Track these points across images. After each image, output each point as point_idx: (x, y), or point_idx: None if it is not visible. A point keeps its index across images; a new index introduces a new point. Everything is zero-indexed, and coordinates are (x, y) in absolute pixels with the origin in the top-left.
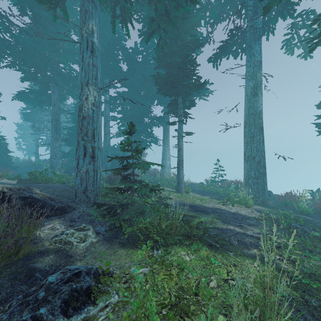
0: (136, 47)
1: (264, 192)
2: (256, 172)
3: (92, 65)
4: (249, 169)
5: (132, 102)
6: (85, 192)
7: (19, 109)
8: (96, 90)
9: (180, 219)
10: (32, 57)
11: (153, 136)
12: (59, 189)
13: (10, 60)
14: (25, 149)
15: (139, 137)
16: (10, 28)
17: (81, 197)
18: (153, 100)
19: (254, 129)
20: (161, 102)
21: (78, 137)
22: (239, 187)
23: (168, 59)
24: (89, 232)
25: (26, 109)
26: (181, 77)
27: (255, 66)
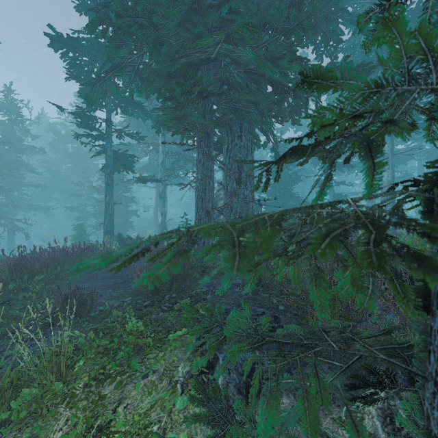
0: None
1: None
2: None
3: None
4: None
5: None
6: None
7: None
8: None
9: None
10: None
11: None
12: None
13: None
14: None
15: None
16: None
17: None
18: None
19: None
20: None
21: None
22: None
23: None
24: None
25: None
26: None
27: None
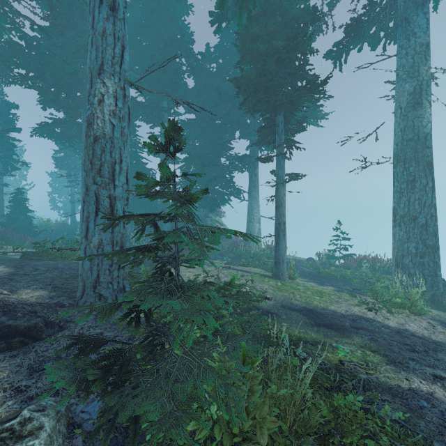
0: (208, 52)
1: (436, 282)
2: (418, 245)
3: (111, 36)
4: (405, 239)
5: (201, 135)
6: (98, 286)
7: (55, 154)
8: (120, 85)
9: (310, 395)
10: (52, 68)
11: (233, 185)
12: (68, 274)
13: (19, 73)
14: (62, 208)
15: (213, 187)
16: (17, 23)
17: (90, 297)
18: (234, 130)
19: (415, 166)
20: (245, 133)
21: (85, 177)
22: (376, 268)
23: (259, 46)
24: (34, 444)
25: (58, 152)
26: (282, 78)
27: (416, 55)
